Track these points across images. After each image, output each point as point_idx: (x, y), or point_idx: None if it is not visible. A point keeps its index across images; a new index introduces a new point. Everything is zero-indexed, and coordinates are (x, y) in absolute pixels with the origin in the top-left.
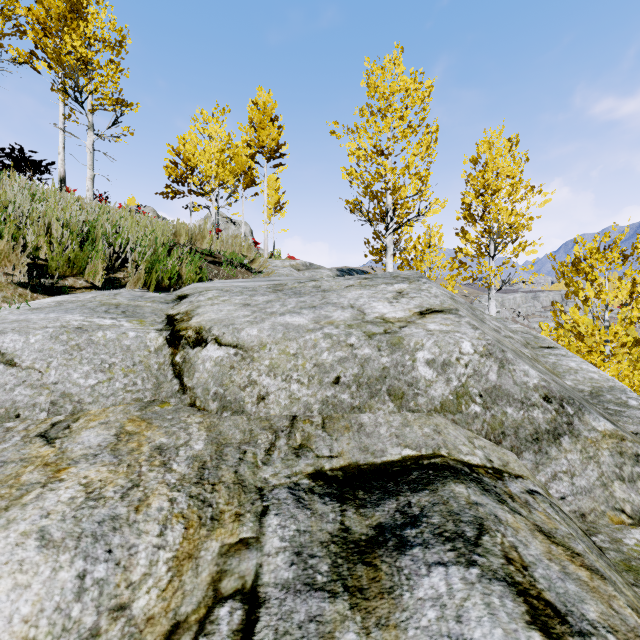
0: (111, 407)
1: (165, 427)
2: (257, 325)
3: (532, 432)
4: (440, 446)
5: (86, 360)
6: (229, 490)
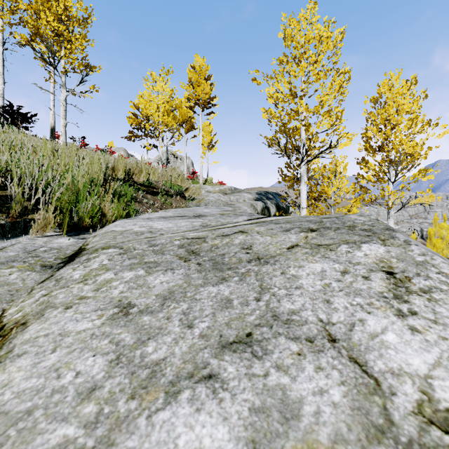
0: None
1: None
2: None
3: None
4: None
5: None
6: None
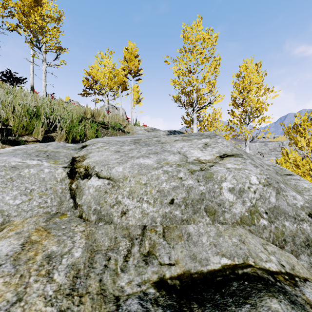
0: (28, 218)
1: (58, 236)
2: (122, 165)
3: (304, 240)
4: (247, 255)
5: (15, 187)
6: (93, 301)
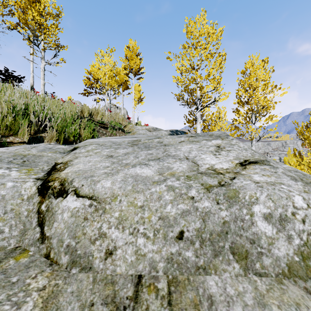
0: None
1: None
2: (111, 177)
3: None
4: None
5: None
6: None
